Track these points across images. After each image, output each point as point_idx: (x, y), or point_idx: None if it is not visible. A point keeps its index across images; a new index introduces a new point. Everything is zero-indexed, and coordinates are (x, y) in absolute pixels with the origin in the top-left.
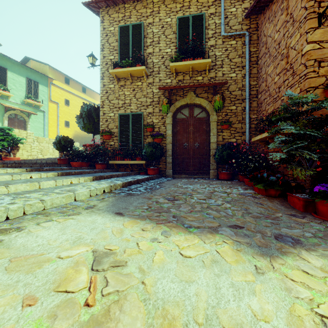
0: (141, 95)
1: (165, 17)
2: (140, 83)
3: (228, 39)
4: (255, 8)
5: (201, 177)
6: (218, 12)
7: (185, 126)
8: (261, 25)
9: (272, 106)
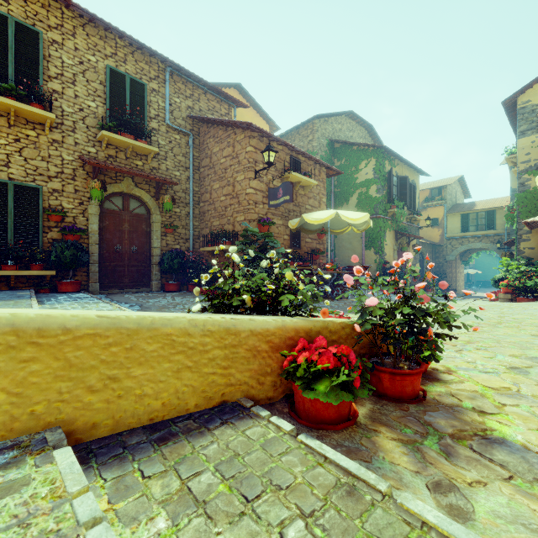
0: (35, 155)
1: (87, 51)
2: (33, 133)
3: (172, 130)
4: (204, 120)
5: (141, 290)
6: (161, 92)
7: (117, 221)
8: (204, 135)
9: (218, 220)
